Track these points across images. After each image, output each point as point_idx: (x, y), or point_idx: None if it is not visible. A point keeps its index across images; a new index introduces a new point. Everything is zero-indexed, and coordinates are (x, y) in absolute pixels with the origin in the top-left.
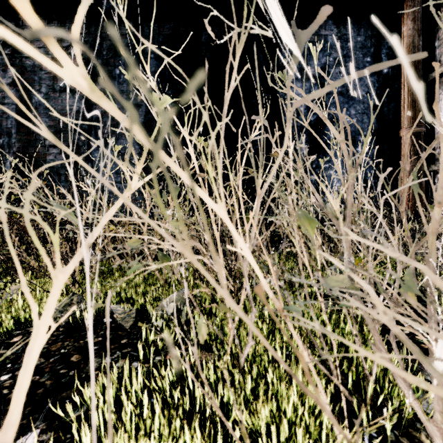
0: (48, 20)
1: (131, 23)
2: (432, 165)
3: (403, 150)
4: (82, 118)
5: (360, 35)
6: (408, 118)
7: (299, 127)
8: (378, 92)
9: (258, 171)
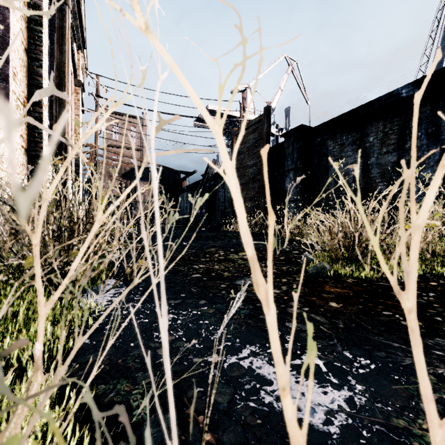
0: (377, 121)
1: (429, 103)
2: None
3: None
4: (396, 165)
5: None
6: None
7: None
8: None
9: None
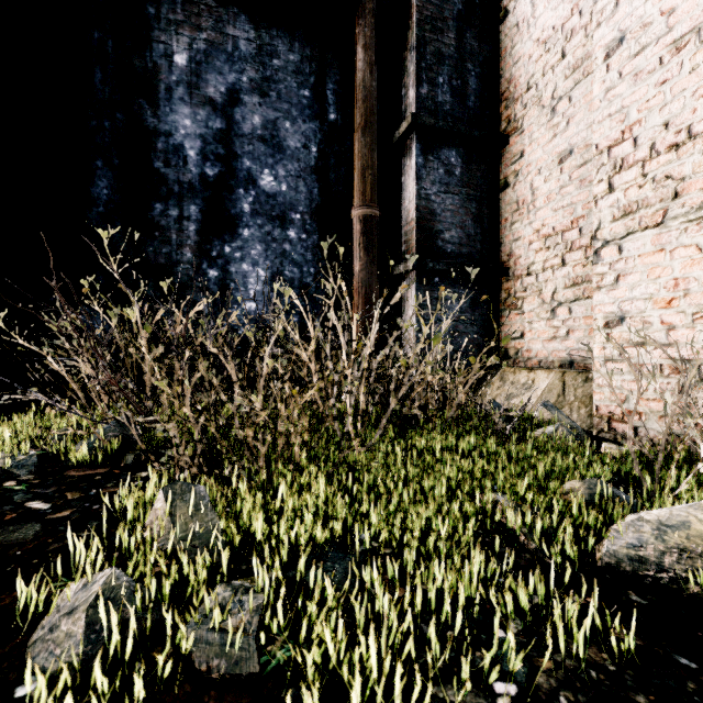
0: None
1: None
2: (396, 267)
3: (354, 241)
4: None
5: (294, 52)
6: (358, 192)
7: (187, 184)
8: (321, 147)
9: (103, 254)
